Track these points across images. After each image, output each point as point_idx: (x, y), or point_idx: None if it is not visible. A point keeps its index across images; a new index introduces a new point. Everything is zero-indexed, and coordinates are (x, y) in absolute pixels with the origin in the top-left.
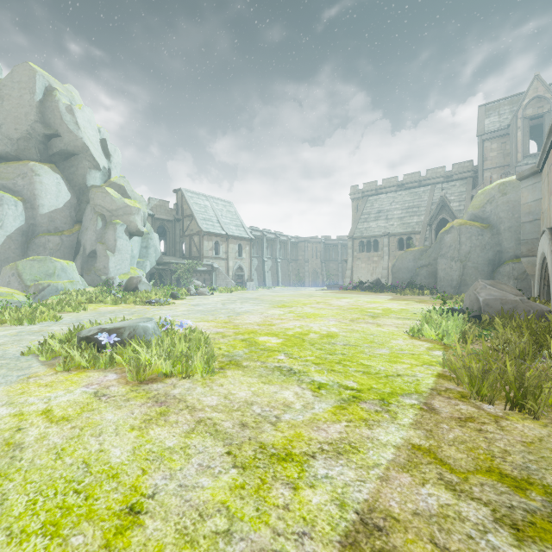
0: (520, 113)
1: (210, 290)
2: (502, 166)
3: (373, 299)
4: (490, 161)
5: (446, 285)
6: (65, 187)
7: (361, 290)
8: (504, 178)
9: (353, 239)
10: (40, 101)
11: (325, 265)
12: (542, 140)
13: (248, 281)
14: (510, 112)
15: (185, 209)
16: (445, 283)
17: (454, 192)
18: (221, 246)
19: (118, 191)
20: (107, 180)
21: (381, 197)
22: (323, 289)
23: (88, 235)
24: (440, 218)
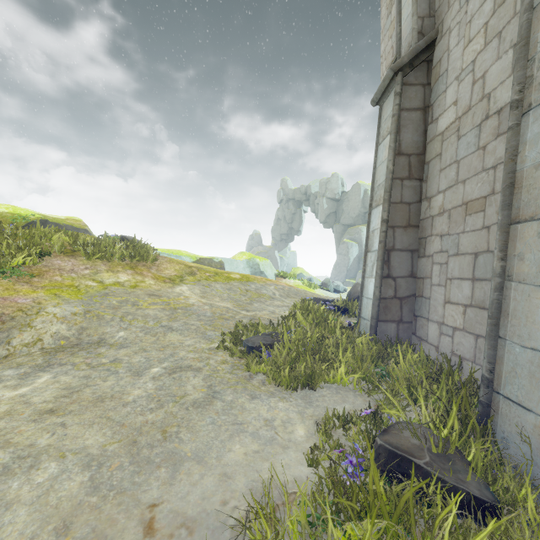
0: None
1: None
2: None
3: None
4: None
5: None
6: None
7: None
8: None
9: None
10: (362, 198)
11: None
12: None
13: None
14: None
15: None
16: None
17: None
18: None
19: None
20: None
21: None
22: None
23: None
24: None
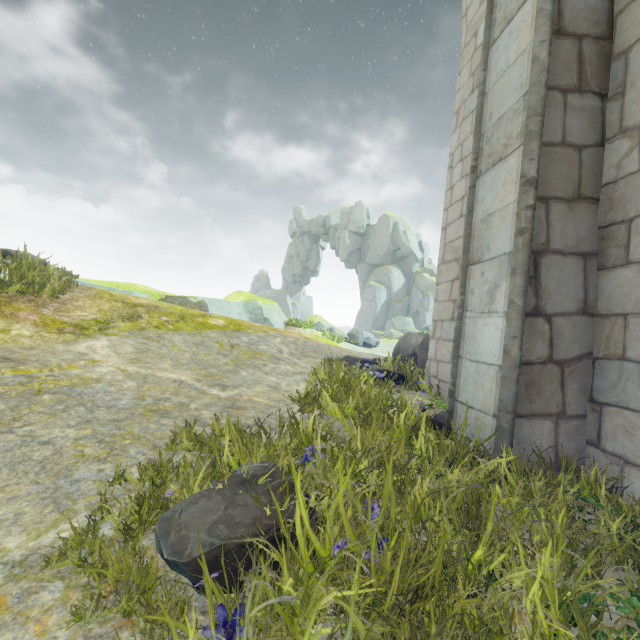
0: None
1: None
2: None
3: None
4: None
5: None
6: (402, 276)
7: None
8: None
9: None
10: (391, 233)
11: None
12: None
13: None
14: None
15: None
16: None
17: None
18: None
19: (429, 273)
20: (421, 266)
21: None
22: None
23: (414, 302)
24: None
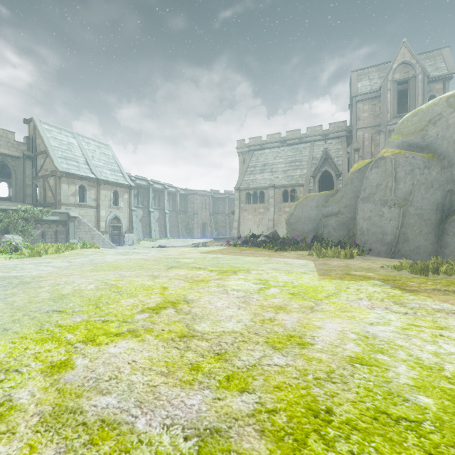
0: (390, 76)
1: (11, 251)
2: (373, 126)
3: (293, 276)
4: (362, 121)
5: (372, 240)
6: None
7: (254, 246)
8: (374, 137)
9: (240, 190)
10: None
11: (214, 217)
12: (399, 108)
13: (127, 233)
14: (378, 78)
15: (38, 143)
16: (371, 237)
17: (332, 149)
18: (88, 191)
19: None
20: None
21: (266, 151)
22: (210, 241)
23: None
24: (323, 171)
